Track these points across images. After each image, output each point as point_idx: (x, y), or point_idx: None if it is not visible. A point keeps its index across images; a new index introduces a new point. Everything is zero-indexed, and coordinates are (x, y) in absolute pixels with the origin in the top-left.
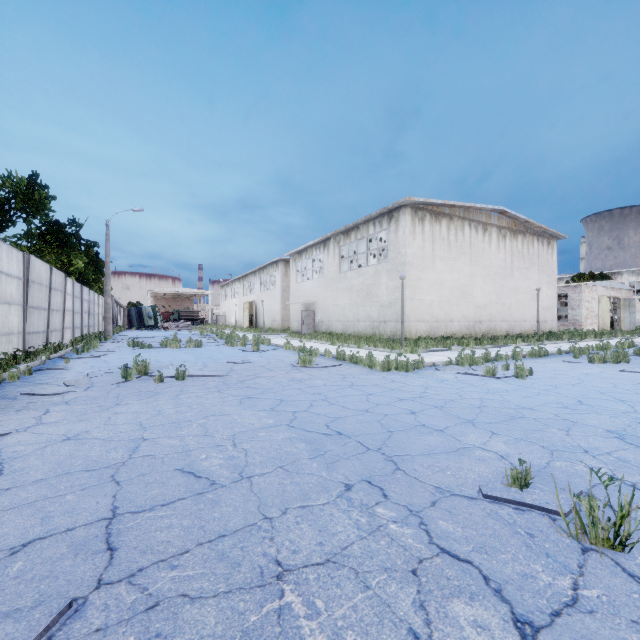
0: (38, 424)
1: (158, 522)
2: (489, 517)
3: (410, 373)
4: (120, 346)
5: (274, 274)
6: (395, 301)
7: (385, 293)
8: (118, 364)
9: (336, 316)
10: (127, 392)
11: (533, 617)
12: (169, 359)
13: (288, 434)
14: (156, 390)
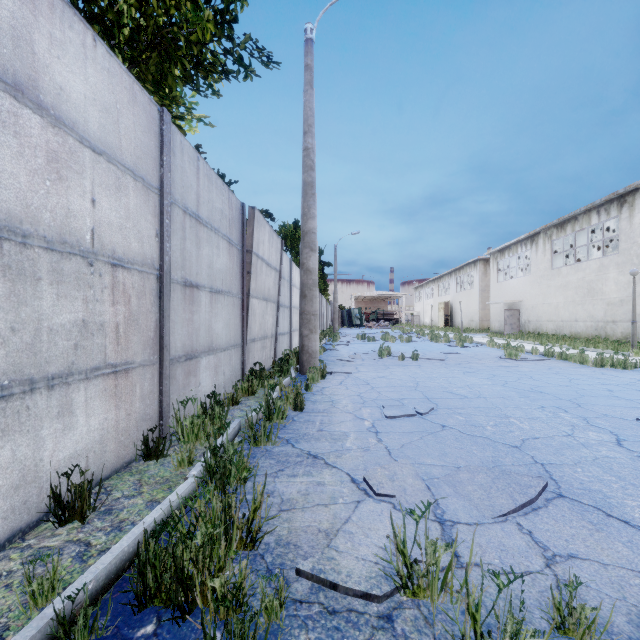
0: (360, 371)
1: (448, 401)
2: (632, 424)
3: (628, 370)
4: (351, 339)
5: (471, 273)
6: (628, 298)
7: (614, 289)
8: (364, 350)
9: (546, 316)
10: (387, 363)
11: (627, 439)
12: (394, 349)
13: (503, 388)
14: (403, 364)
